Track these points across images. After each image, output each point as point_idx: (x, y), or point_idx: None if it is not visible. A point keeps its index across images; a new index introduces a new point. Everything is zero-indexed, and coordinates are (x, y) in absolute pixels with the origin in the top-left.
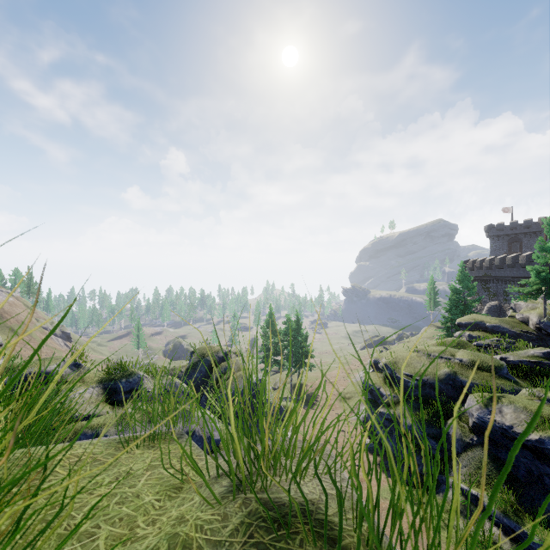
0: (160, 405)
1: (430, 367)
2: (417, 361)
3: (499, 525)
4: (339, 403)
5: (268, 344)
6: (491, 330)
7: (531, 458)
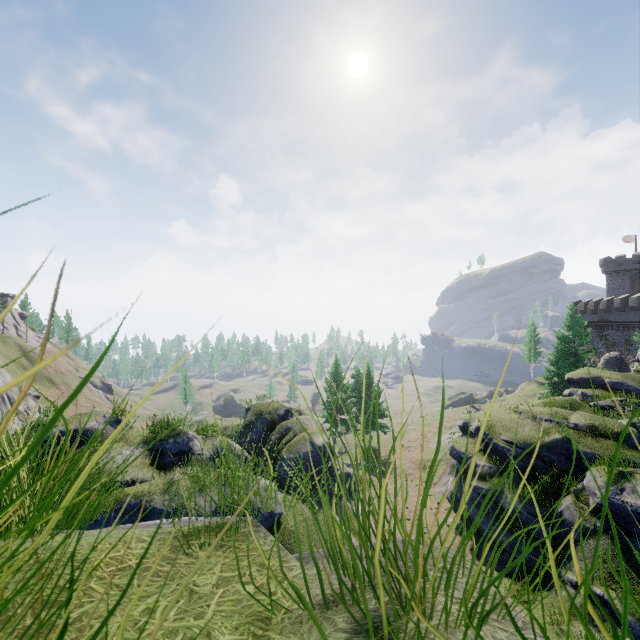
0: (212, 470)
1: (536, 432)
2: (519, 424)
3: (635, 636)
4: (418, 472)
5: (334, 400)
6: (611, 388)
7: None
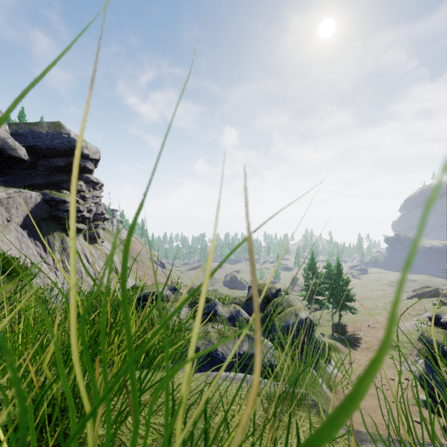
0: (230, 328)
1: None
2: None
3: None
4: None
5: (309, 284)
6: None
7: None
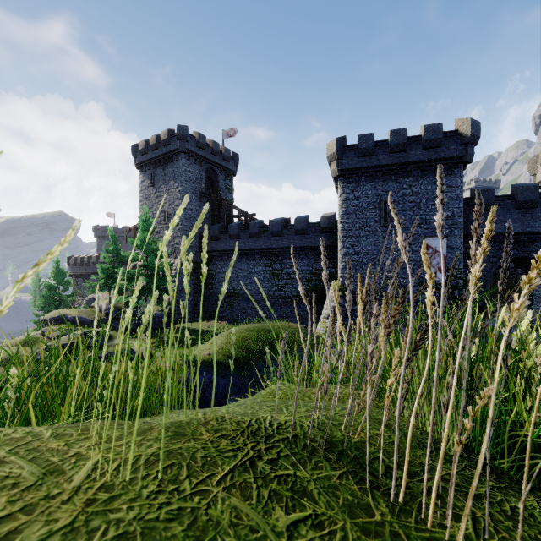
0: None
1: None
2: None
3: None
4: None
5: None
6: (72, 321)
7: None
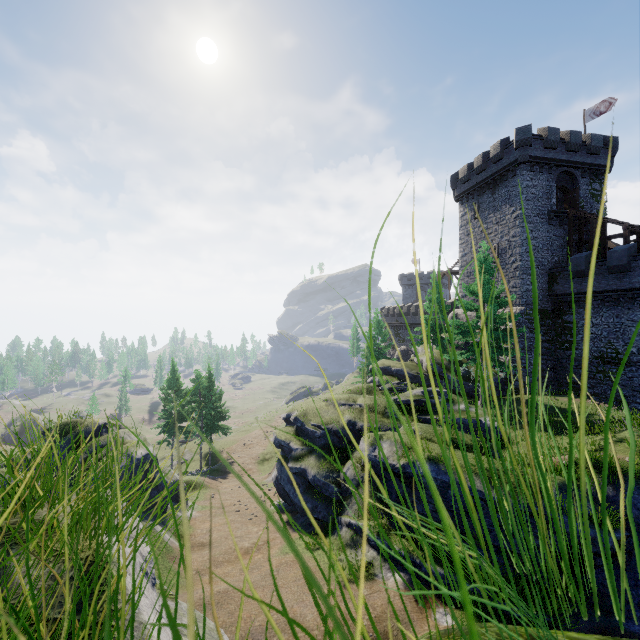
0: None
1: (335, 415)
2: (325, 410)
3: (375, 547)
4: (257, 466)
5: (171, 408)
6: (396, 374)
7: (399, 483)
